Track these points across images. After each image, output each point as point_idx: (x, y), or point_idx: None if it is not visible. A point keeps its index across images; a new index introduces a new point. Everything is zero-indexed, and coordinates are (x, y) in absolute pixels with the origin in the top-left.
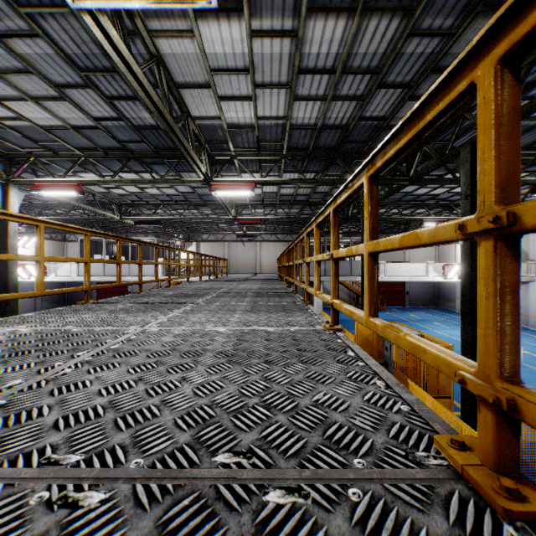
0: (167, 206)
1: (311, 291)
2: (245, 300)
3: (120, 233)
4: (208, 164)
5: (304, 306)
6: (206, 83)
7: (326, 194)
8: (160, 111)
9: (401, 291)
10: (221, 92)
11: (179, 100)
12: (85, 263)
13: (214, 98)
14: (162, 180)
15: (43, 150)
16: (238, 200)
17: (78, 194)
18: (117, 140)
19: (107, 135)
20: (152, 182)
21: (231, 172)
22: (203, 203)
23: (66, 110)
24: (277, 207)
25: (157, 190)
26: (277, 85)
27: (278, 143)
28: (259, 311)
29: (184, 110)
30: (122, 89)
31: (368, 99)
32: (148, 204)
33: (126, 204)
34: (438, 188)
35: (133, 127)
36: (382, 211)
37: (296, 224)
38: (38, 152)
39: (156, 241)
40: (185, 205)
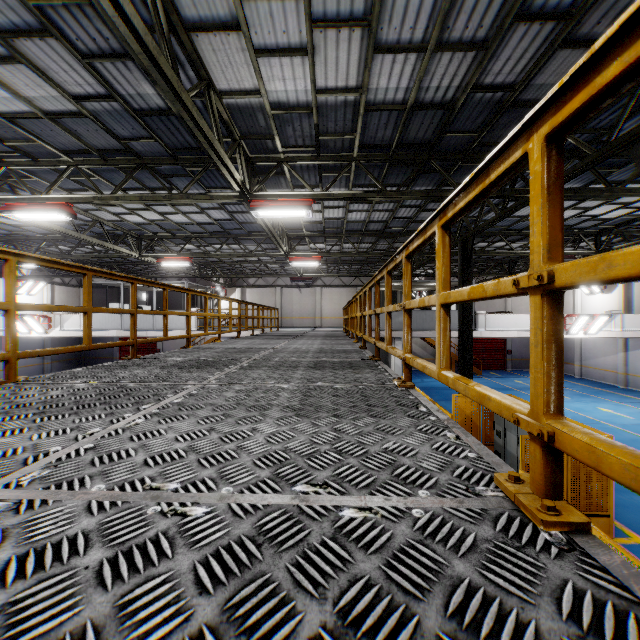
0: (200, 240)
1: (422, 368)
2: (294, 376)
3: (144, 276)
4: (247, 172)
5: (405, 393)
6: (233, 21)
7: (409, 221)
8: (149, 53)
9: (501, 349)
10: (258, 40)
11: (192, 56)
12: (7, 311)
13: (248, 51)
14: (182, 196)
15: (17, 155)
16: (291, 230)
17: (67, 218)
18: (115, 135)
19: (99, 127)
20: (167, 199)
21: (280, 188)
22: (245, 234)
23: (29, 82)
24: (343, 240)
25: (184, 216)
26: (348, 21)
27: (346, 137)
28: (316, 412)
29: (203, 76)
30: (103, 37)
31: (494, 46)
32: (175, 237)
33: (146, 237)
34: (567, 210)
35: (133, 112)
36: (481, 245)
37: (366, 263)
38: (12, 159)
39: (187, 286)
40: (223, 238)
